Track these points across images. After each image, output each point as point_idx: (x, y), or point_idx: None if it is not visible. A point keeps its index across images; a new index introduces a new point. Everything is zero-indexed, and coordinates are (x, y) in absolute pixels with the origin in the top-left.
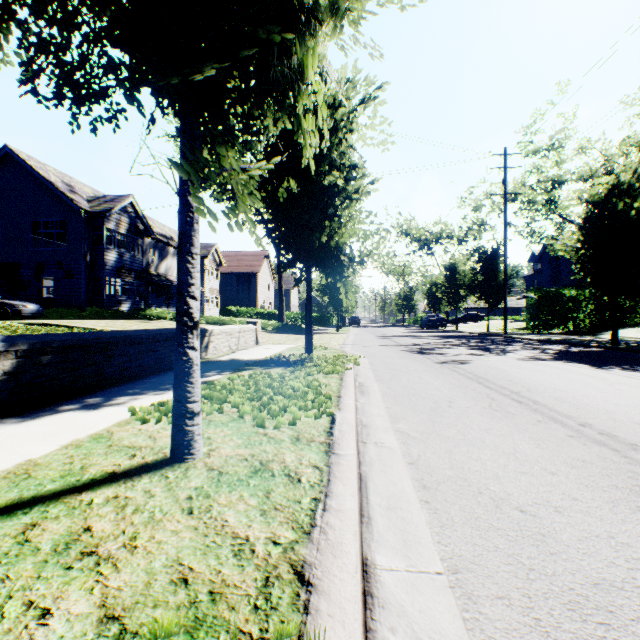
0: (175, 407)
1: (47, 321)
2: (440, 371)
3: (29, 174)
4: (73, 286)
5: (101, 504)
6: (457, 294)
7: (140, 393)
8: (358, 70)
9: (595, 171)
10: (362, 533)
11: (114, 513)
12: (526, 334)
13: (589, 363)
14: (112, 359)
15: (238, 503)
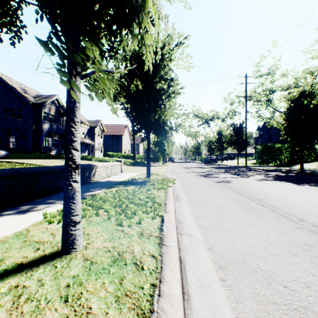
0: (63, 219)
1: (10, 160)
2: (217, 187)
3: (2, 83)
4: (26, 141)
5: (4, 294)
6: (222, 146)
7: (53, 202)
8: (174, 28)
9: (290, 86)
10: (185, 310)
11: (11, 302)
12: (256, 166)
13: (292, 182)
14: (38, 182)
15: (100, 290)
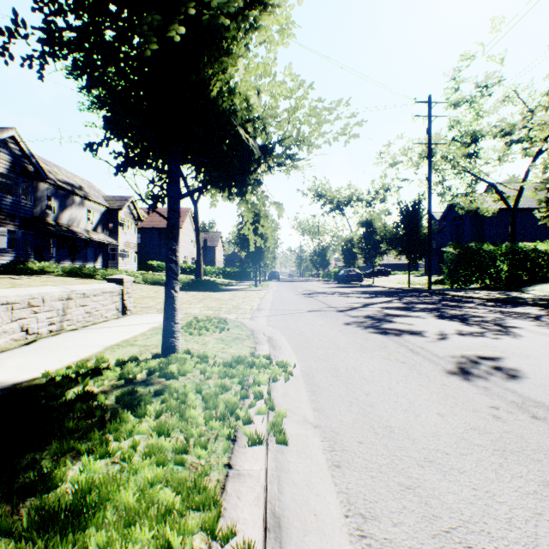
0: None
1: None
2: (547, 447)
3: None
4: None
5: None
6: (373, 250)
7: None
8: None
9: (513, 126)
10: None
11: None
12: (452, 290)
13: None
14: None
15: None
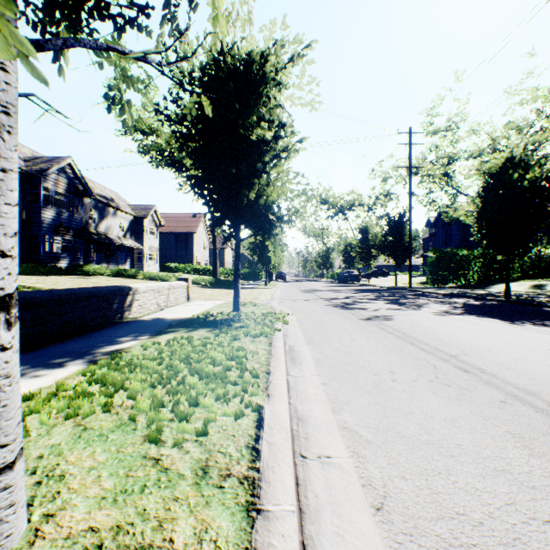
0: None
1: None
2: (368, 329)
3: None
4: None
5: None
6: (369, 253)
7: None
8: (287, 26)
9: (482, 150)
10: None
11: None
12: (428, 288)
13: (499, 317)
14: None
15: None
